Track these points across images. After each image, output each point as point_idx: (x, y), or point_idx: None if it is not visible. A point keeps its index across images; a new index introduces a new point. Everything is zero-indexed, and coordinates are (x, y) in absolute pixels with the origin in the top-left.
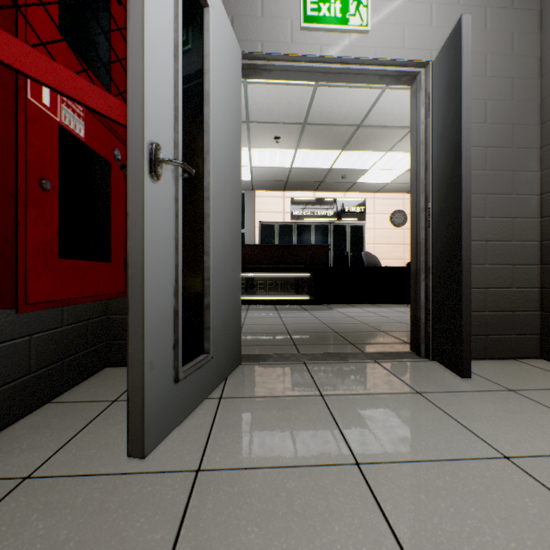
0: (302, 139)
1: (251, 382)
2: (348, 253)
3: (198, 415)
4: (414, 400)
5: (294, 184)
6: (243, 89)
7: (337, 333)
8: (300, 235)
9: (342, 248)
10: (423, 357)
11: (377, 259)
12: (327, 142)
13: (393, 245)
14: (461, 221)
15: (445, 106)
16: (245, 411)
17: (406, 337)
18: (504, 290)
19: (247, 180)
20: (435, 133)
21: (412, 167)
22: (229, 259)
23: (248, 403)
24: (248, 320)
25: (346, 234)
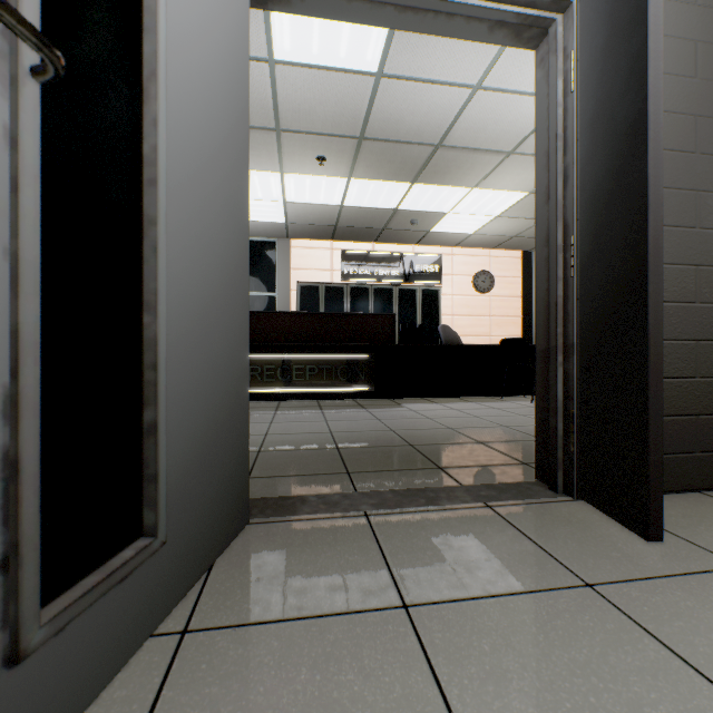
0: (358, 163)
1: (261, 575)
2: (422, 327)
3: (109, 709)
4: (590, 608)
5: (346, 231)
6: (269, 74)
7: (413, 446)
8: (354, 301)
9: (411, 320)
10: (561, 494)
11: (457, 335)
12: (393, 169)
13: (476, 317)
14: (645, 260)
15: (607, 66)
16: (232, 679)
17: (519, 452)
18: (683, 382)
19: (279, 223)
20: (583, 118)
21: (538, 181)
22: (217, 326)
23: (245, 647)
24: (276, 426)
25: (417, 301)
